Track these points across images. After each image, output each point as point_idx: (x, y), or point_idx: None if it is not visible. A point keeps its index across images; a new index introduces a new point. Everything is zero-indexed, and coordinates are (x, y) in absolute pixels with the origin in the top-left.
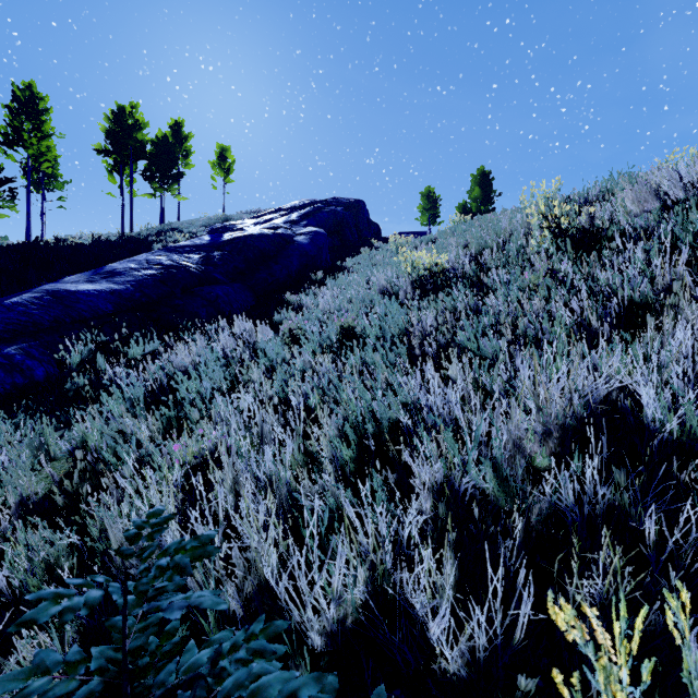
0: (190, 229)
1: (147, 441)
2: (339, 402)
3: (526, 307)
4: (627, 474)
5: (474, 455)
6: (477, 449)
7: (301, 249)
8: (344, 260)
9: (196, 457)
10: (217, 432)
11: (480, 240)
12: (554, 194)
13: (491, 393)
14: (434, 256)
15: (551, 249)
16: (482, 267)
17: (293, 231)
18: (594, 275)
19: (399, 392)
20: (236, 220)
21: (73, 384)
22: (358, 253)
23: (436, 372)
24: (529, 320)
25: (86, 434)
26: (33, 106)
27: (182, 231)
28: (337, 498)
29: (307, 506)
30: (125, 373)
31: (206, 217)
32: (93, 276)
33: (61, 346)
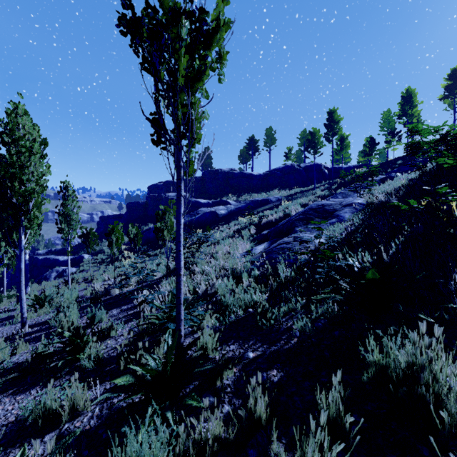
0: None
1: None
2: None
3: None
4: None
5: None
6: None
7: None
8: None
9: None
10: None
11: None
12: None
13: None
14: None
15: None
16: None
17: None
18: None
19: None
20: None
21: None
22: None
23: None
24: None
25: None
26: (409, 97)
27: None
28: None
29: None
30: None
31: None
32: None
33: None
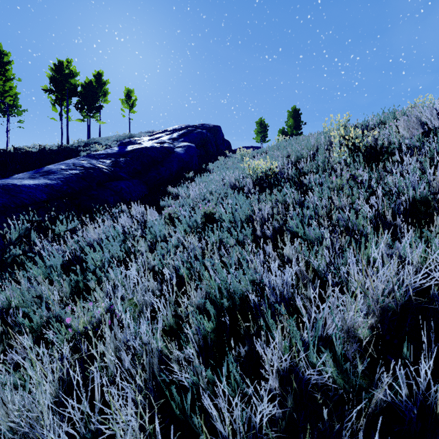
0: (106, 143)
1: (56, 304)
2: (202, 275)
3: (336, 202)
4: (437, 350)
5: (312, 332)
6: (309, 320)
7: (179, 157)
8: (207, 164)
9: (87, 327)
10: (106, 303)
11: (297, 153)
12: (346, 123)
13: (317, 271)
14: (268, 164)
15: (348, 160)
16: (299, 171)
17: (174, 145)
18: (385, 180)
19: (248, 271)
20: (137, 137)
21: (11, 253)
22: (216, 160)
23: (273, 249)
24: (339, 211)
25: (10, 298)
26: None
27: (101, 144)
28: (199, 373)
29: (175, 369)
30: (52, 244)
31: (118, 135)
32: (34, 174)
33: (5, 225)
